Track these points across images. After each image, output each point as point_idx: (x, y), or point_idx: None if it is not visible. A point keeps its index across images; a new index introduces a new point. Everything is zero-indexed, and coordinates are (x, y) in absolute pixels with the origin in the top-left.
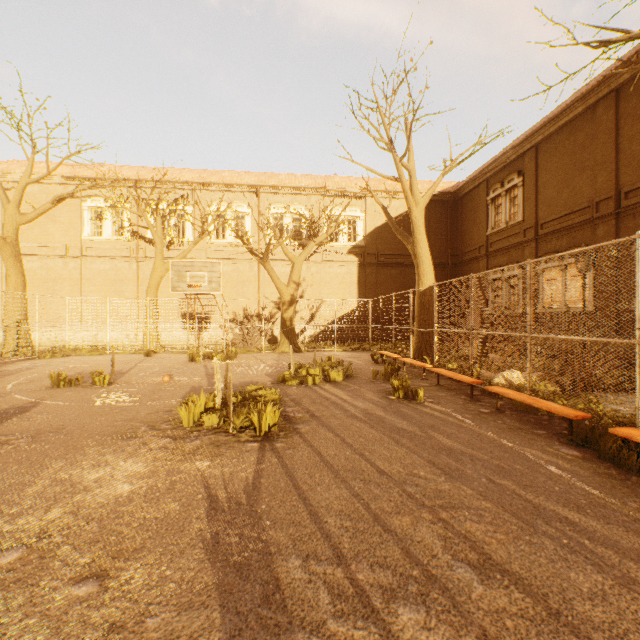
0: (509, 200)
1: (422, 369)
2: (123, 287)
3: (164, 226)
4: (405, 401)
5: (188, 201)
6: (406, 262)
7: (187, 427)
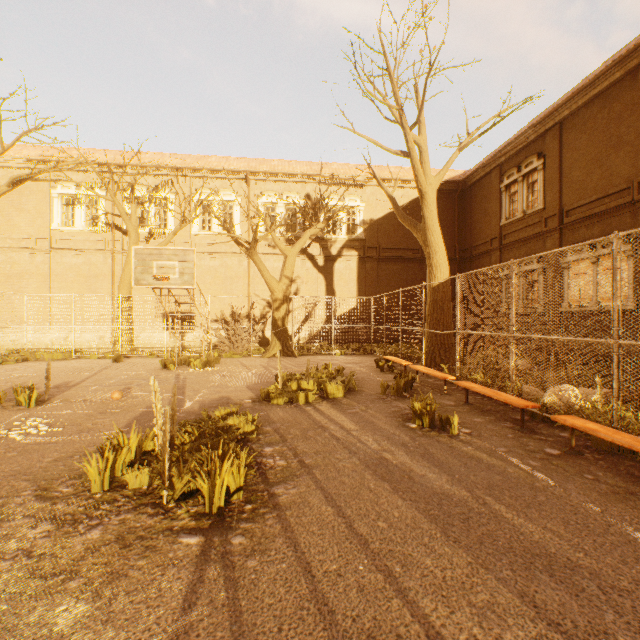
0: (527, 186)
1: (438, 379)
2: (97, 283)
3: (144, 216)
4: (432, 433)
5: (170, 188)
6: (410, 257)
7: (97, 492)
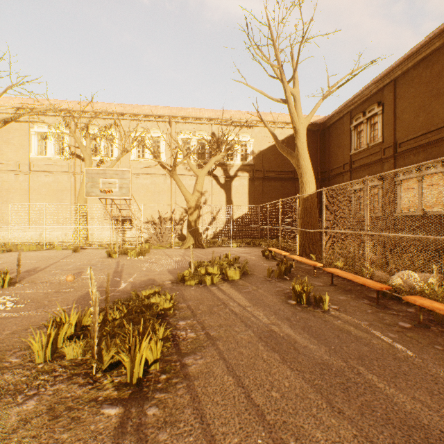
0: (370, 126)
1: (308, 265)
2: (63, 196)
3: (96, 148)
4: (309, 308)
5: (115, 128)
6: (286, 177)
7: (40, 363)
